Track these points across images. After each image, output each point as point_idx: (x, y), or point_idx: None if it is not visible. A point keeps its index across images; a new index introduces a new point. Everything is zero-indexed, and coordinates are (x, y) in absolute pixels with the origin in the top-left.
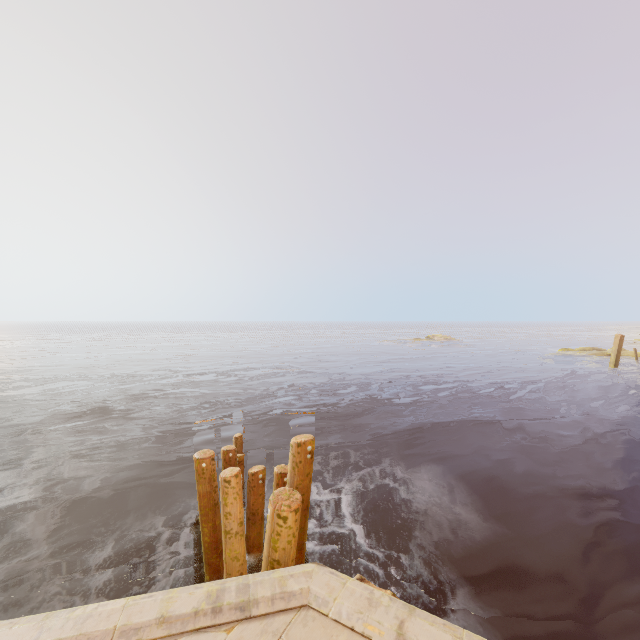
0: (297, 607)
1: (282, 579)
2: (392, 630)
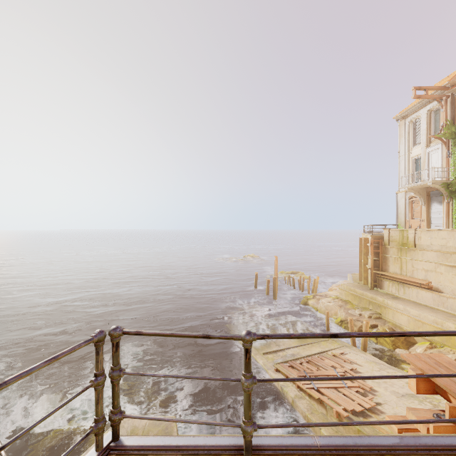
0: None
1: None
2: None
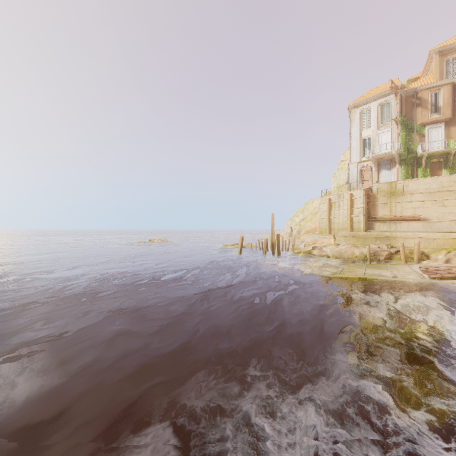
0: None
1: None
2: None
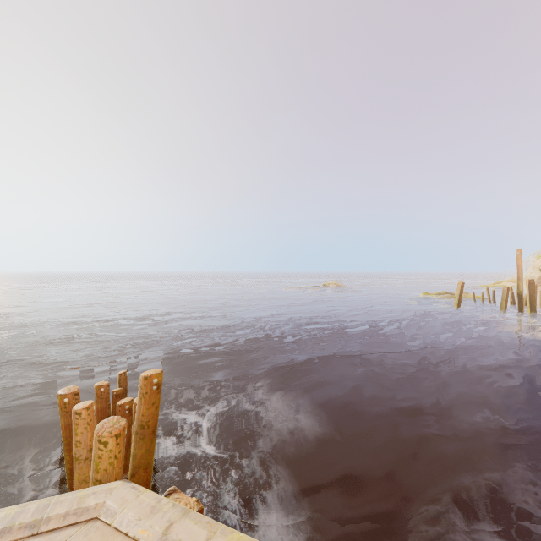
0: (87, 520)
1: (83, 497)
2: (159, 532)
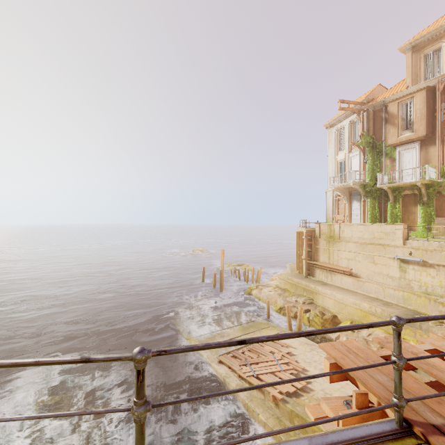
0: None
1: None
2: None
